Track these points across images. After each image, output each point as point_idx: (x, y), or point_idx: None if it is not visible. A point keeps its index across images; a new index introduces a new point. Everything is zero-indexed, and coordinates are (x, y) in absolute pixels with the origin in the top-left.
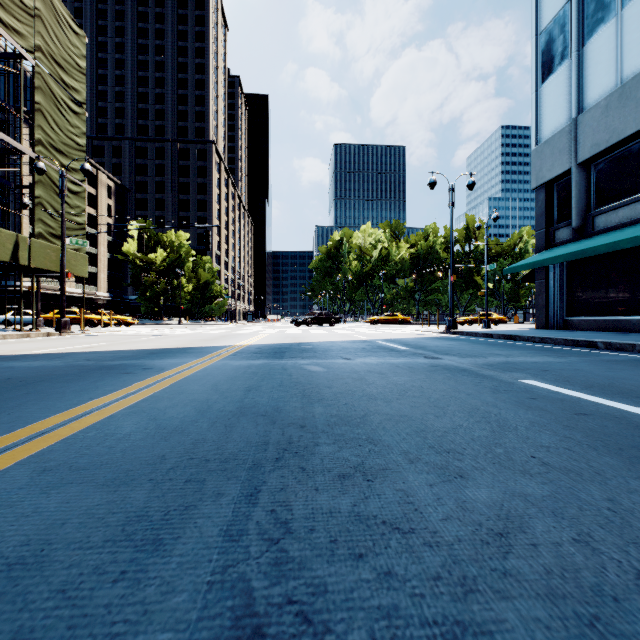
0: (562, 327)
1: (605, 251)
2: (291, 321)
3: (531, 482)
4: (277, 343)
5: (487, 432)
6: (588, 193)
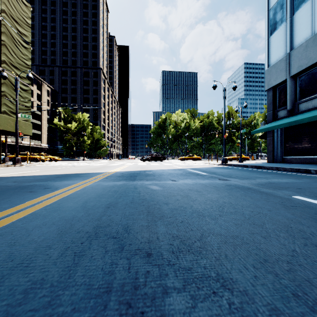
0: (281, 162)
1: (308, 121)
2: (140, 159)
3: None
4: (132, 170)
5: None
6: (295, 92)
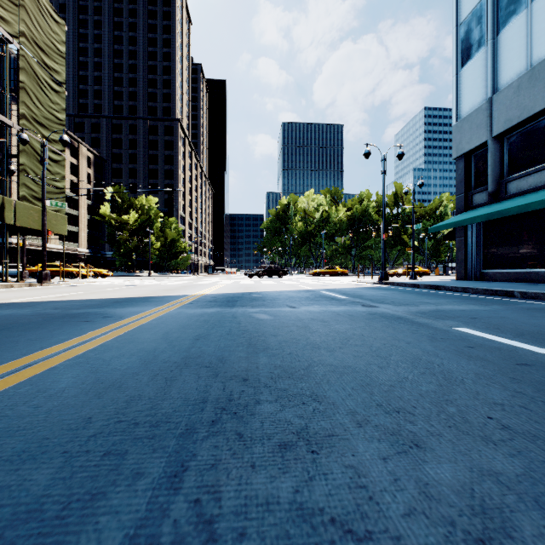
0: (479, 278)
1: (518, 212)
2: (245, 273)
3: (497, 454)
4: (231, 292)
5: (434, 386)
6: (502, 162)
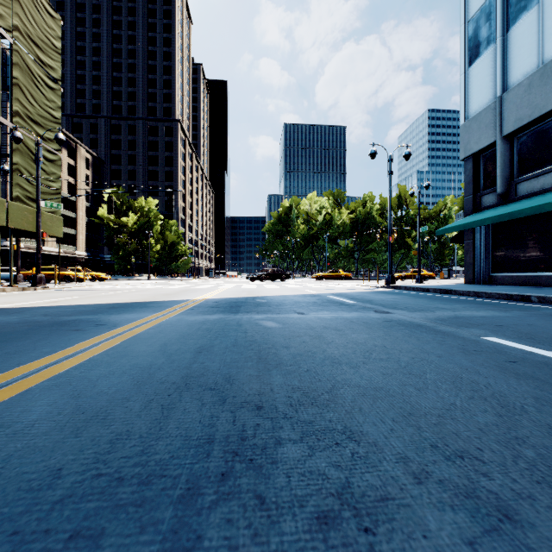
0: (488, 282)
1: (531, 213)
2: (247, 277)
3: None
4: (234, 297)
5: (492, 416)
6: (512, 163)
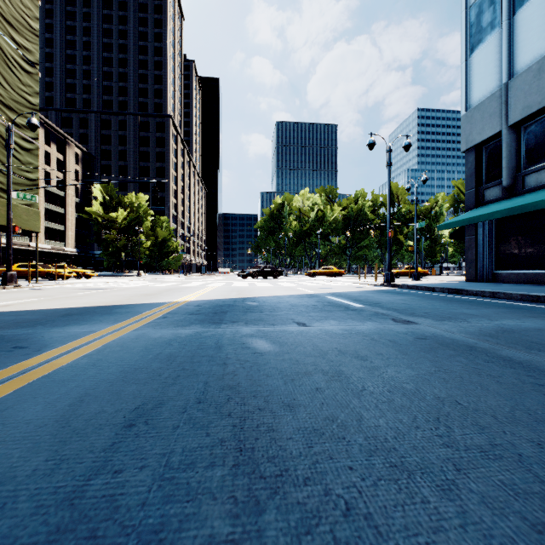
0: (491, 280)
1: None
2: (238, 274)
3: None
4: (220, 298)
5: None
6: (518, 154)
